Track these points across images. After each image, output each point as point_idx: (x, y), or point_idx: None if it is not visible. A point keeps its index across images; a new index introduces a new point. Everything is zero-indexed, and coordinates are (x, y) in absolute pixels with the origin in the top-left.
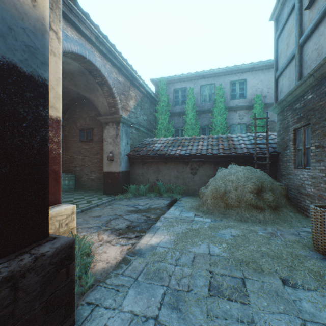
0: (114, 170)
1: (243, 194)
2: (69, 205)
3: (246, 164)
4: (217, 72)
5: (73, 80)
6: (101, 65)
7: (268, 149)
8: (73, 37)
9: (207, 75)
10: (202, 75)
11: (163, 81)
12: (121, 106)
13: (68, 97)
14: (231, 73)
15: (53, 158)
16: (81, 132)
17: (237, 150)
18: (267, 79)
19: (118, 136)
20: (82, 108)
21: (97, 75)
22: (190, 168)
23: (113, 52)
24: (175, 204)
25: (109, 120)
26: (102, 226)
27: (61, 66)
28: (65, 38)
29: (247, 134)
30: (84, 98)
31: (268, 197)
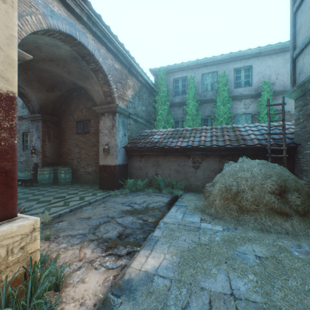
0: (110, 163)
1: (261, 195)
2: (28, 219)
3: (257, 158)
4: (220, 59)
5: (66, 67)
6: (95, 49)
7: (284, 140)
8: (61, 14)
9: (209, 63)
10: (203, 62)
11: (162, 70)
12: (117, 95)
13: (63, 87)
14: (235, 60)
15: (0, 151)
16: (77, 123)
17: (246, 141)
18: (275, 65)
19: (115, 127)
20: (79, 99)
21: (90, 60)
22: (192, 162)
23: (108, 35)
24: (176, 202)
25: (105, 110)
26: (88, 234)
27: (16, 20)
28: (51, 14)
29: (255, 124)
30: (81, 88)
31: (294, 200)
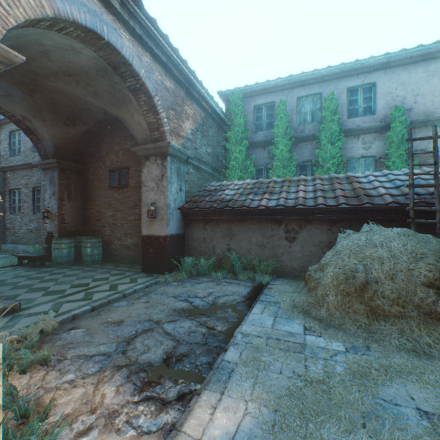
0: (158, 233)
1: (409, 288)
2: None
3: (390, 224)
4: (325, 74)
5: (90, 86)
6: (133, 55)
7: (438, 196)
8: None
9: (308, 80)
10: (300, 80)
11: (237, 93)
12: (169, 128)
13: (89, 118)
14: (348, 74)
15: None
16: (111, 173)
17: (373, 199)
18: (413, 80)
19: (165, 177)
20: (113, 137)
21: (126, 74)
22: (285, 231)
23: (154, 35)
24: (261, 296)
25: (150, 152)
26: (115, 354)
27: None
28: None
29: (383, 171)
30: (115, 120)
31: None
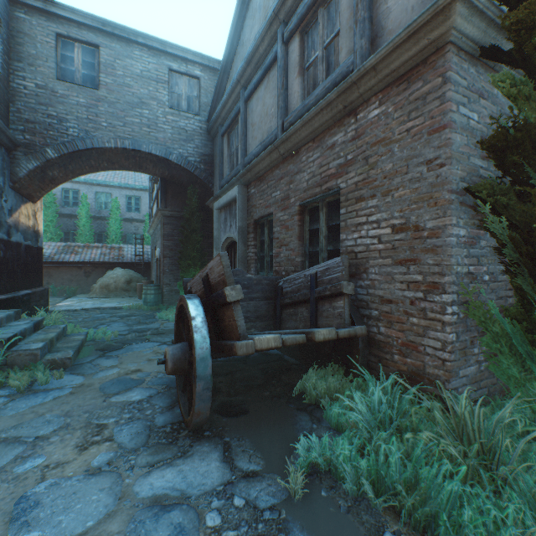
0: None
1: (120, 285)
2: None
3: (131, 269)
4: (114, 184)
5: None
6: None
7: (143, 259)
8: None
9: (104, 184)
10: (98, 183)
11: None
12: None
13: None
14: (127, 188)
15: None
16: None
17: (124, 259)
18: None
19: None
20: None
21: None
22: (85, 272)
23: None
24: (72, 297)
25: None
26: None
27: None
28: None
29: (137, 245)
30: None
31: (133, 286)
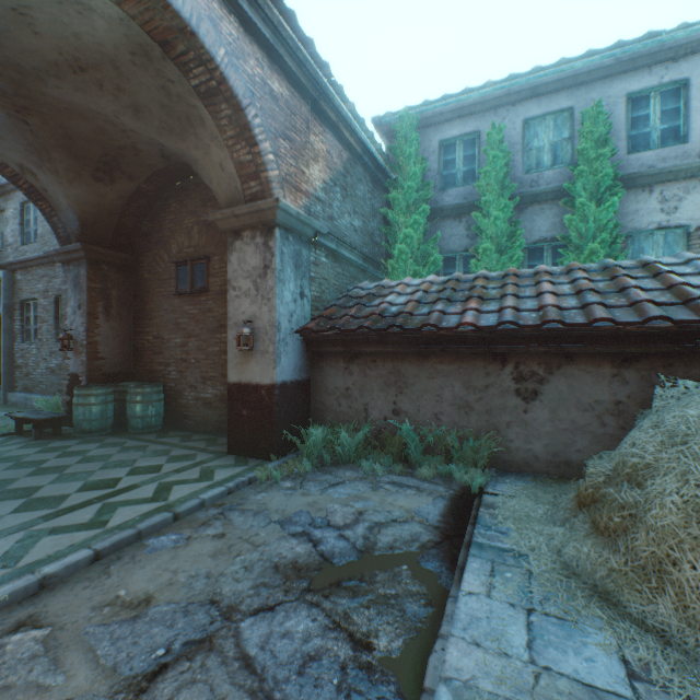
0: (257, 379)
1: None
2: None
3: None
4: (581, 70)
5: (124, 92)
6: (200, 14)
7: None
8: None
9: (547, 85)
10: (530, 85)
11: (409, 117)
12: (279, 173)
13: (138, 167)
14: (630, 67)
15: None
16: (179, 268)
17: None
18: None
19: (270, 270)
20: (183, 202)
21: (188, 57)
22: (515, 377)
23: None
24: (475, 531)
25: (242, 221)
26: None
27: None
28: None
29: None
30: (185, 169)
31: None
